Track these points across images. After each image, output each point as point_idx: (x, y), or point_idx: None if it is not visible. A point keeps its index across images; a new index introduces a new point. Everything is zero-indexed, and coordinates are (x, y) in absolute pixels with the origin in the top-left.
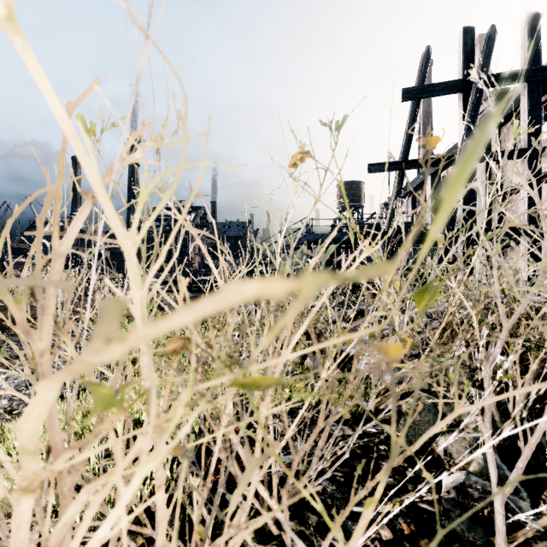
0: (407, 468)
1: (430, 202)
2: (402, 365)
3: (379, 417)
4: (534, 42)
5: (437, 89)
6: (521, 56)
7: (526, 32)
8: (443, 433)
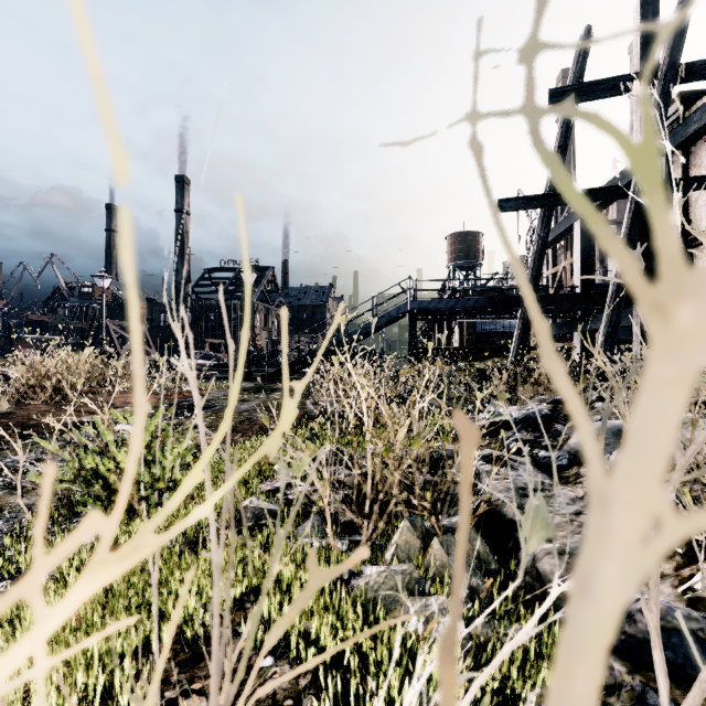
0: None
1: (579, 256)
2: None
3: None
4: None
5: (601, 88)
6: None
7: None
8: None
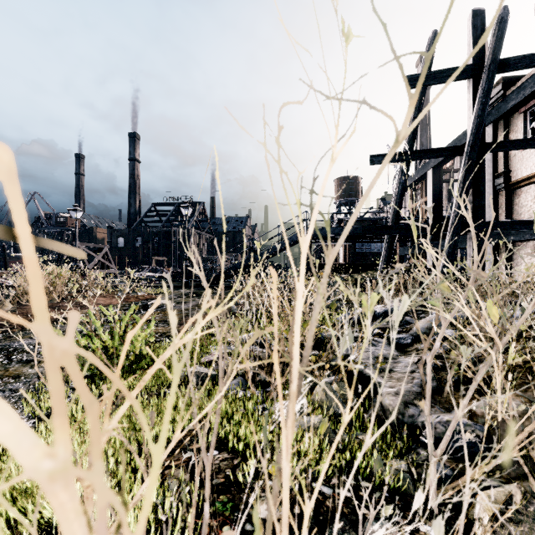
0: None
1: (431, 195)
2: None
3: None
4: None
5: (444, 75)
6: None
7: None
8: None
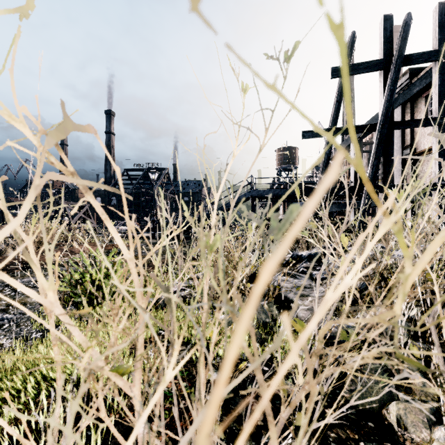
0: (358, 442)
1: None
2: (389, 381)
3: (338, 413)
4: (444, 27)
5: (361, 67)
6: (433, 39)
7: (437, 18)
8: (392, 397)
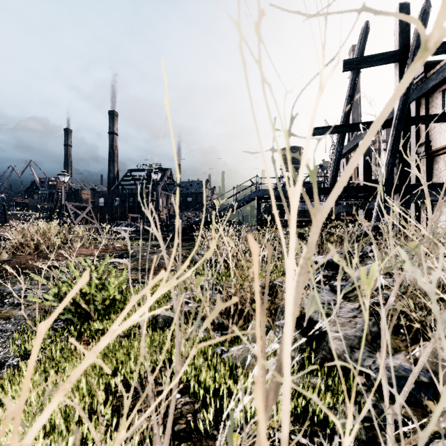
0: None
1: (362, 162)
2: None
3: None
4: None
5: (375, 59)
6: None
7: None
8: None
